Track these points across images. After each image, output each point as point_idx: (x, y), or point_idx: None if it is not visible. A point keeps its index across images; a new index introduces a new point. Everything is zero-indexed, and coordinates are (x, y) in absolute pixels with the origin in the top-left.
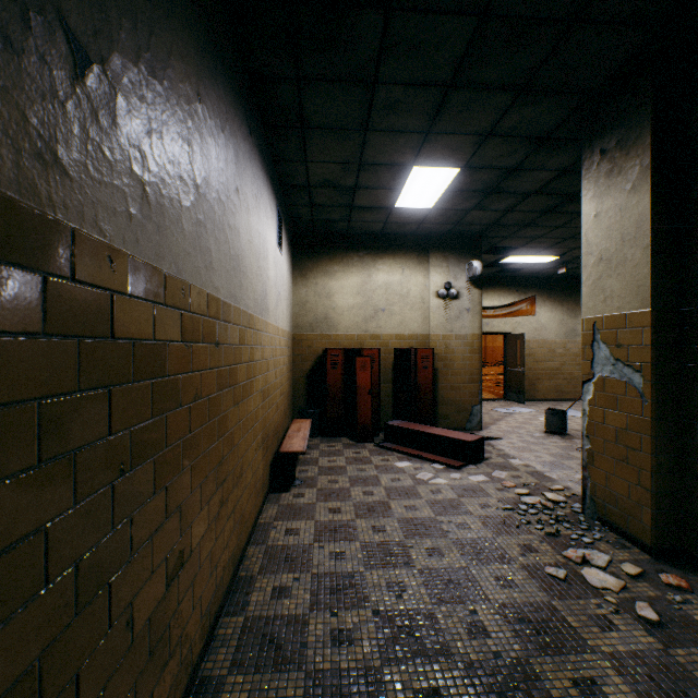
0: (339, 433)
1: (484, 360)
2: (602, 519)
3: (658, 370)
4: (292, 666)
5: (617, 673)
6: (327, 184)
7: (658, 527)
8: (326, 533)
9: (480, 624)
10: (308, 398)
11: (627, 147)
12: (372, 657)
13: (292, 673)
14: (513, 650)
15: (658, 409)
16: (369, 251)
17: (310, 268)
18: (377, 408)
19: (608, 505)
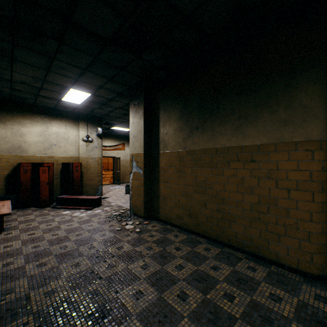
0: (29, 205)
1: (108, 168)
2: (134, 213)
3: (145, 168)
4: (21, 278)
5: (128, 243)
6: (24, 83)
7: (145, 211)
8: (29, 242)
9: (93, 246)
10: (6, 190)
11: (139, 106)
12: (55, 264)
13: (21, 279)
14: (102, 248)
15: (145, 179)
16: (47, 116)
17: (8, 119)
18: (52, 191)
19: (135, 209)
